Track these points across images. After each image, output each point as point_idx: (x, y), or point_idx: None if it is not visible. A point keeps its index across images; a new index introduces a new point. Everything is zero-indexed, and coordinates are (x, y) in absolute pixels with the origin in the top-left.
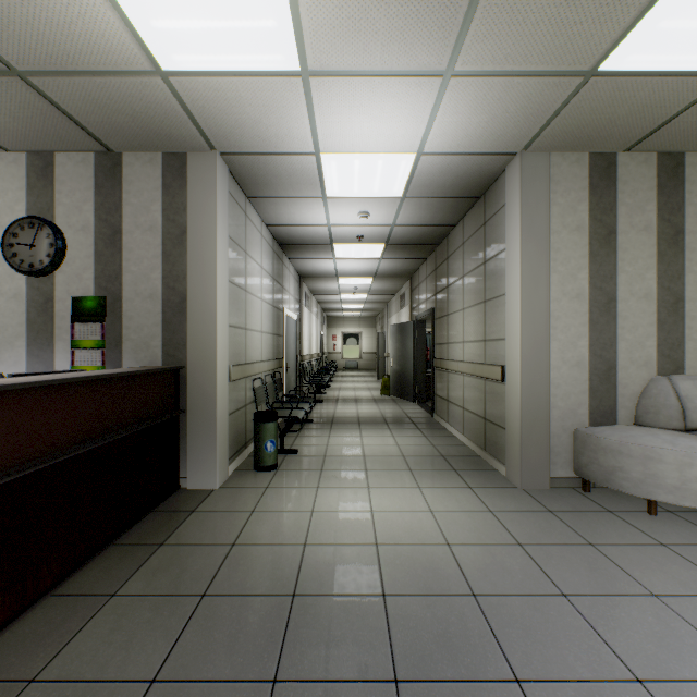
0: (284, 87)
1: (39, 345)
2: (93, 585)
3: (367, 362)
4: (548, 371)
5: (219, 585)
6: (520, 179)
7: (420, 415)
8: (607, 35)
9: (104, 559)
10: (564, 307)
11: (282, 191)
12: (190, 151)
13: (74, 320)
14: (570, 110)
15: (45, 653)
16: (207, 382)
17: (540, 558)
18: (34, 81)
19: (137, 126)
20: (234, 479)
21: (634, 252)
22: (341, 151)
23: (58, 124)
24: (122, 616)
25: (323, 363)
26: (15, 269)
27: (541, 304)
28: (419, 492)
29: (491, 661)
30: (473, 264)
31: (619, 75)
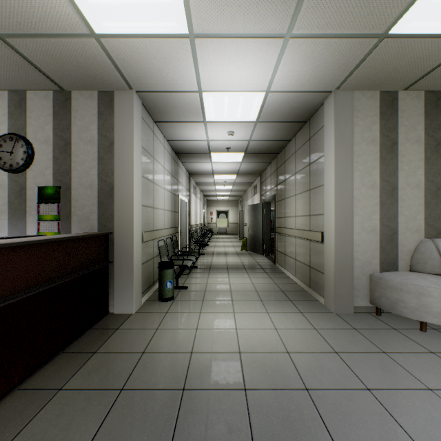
0: (178, 45)
1: (16, 218)
2: (46, 382)
3: (232, 229)
4: (352, 236)
5: (133, 382)
6: (334, 108)
7: (267, 263)
8: (396, 8)
9: (55, 363)
10: (363, 193)
11: (177, 117)
12: (116, 90)
13: (39, 202)
14: (368, 61)
15: (9, 433)
16: (127, 243)
17: (350, 362)
18: (9, 41)
19: (80, 73)
20: (145, 307)
21: (409, 156)
22: (216, 90)
23: (27, 71)
24: (65, 405)
25: (204, 229)
26: (0, 168)
27: (348, 191)
28: (267, 316)
29: (321, 439)
30: (302, 165)
31: (402, 37)
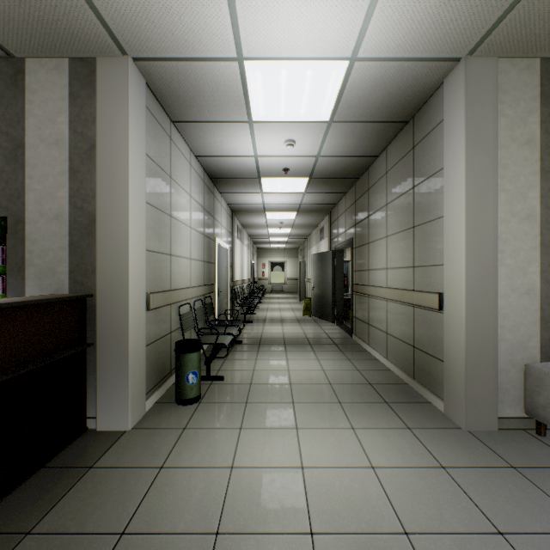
0: None
1: None
2: None
3: (290, 286)
4: (496, 300)
5: None
6: (464, 87)
7: (341, 336)
8: None
9: None
10: (513, 229)
11: (207, 113)
12: (99, 56)
13: None
14: None
15: None
16: (118, 312)
17: None
18: None
19: (28, 15)
20: (151, 416)
21: None
22: (266, 56)
23: None
24: None
25: (254, 287)
26: None
27: (488, 225)
28: (354, 436)
29: None
30: (398, 190)
31: None
